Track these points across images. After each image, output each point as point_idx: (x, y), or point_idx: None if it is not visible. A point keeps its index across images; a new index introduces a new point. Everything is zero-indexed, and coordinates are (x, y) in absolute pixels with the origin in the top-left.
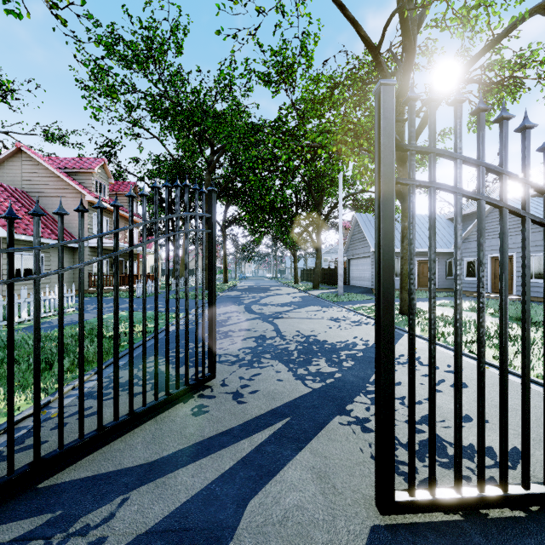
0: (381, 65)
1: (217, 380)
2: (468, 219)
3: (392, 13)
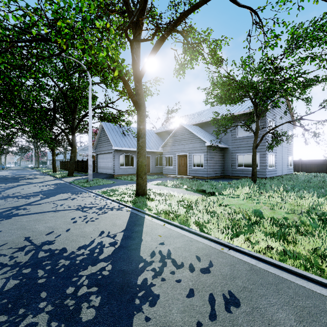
0: None
1: None
2: (165, 134)
3: None
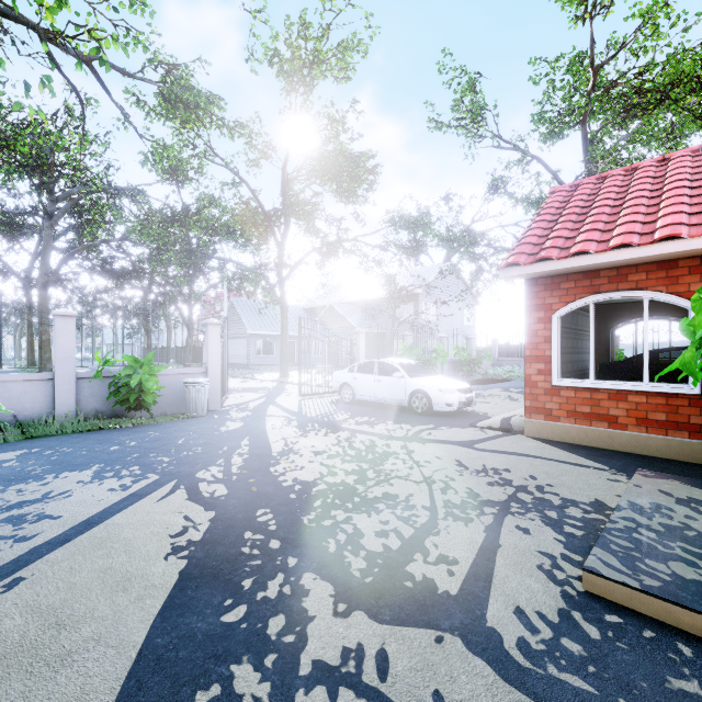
0: (272, 227)
1: (227, 396)
2: (316, 311)
3: (281, 210)
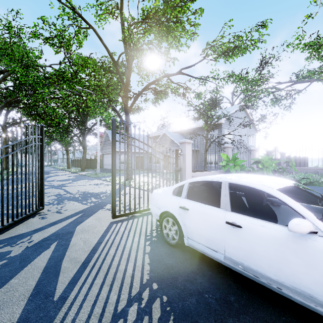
0: (118, 70)
1: (44, 210)
2: (156, 138)
3: (122, 52)
